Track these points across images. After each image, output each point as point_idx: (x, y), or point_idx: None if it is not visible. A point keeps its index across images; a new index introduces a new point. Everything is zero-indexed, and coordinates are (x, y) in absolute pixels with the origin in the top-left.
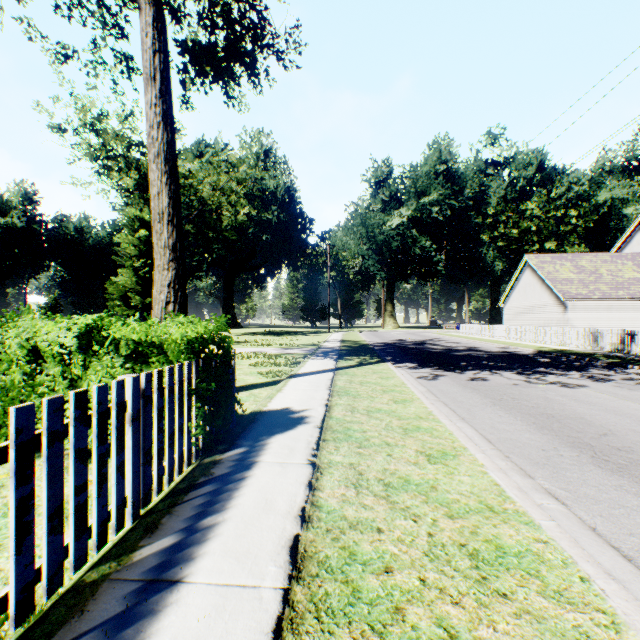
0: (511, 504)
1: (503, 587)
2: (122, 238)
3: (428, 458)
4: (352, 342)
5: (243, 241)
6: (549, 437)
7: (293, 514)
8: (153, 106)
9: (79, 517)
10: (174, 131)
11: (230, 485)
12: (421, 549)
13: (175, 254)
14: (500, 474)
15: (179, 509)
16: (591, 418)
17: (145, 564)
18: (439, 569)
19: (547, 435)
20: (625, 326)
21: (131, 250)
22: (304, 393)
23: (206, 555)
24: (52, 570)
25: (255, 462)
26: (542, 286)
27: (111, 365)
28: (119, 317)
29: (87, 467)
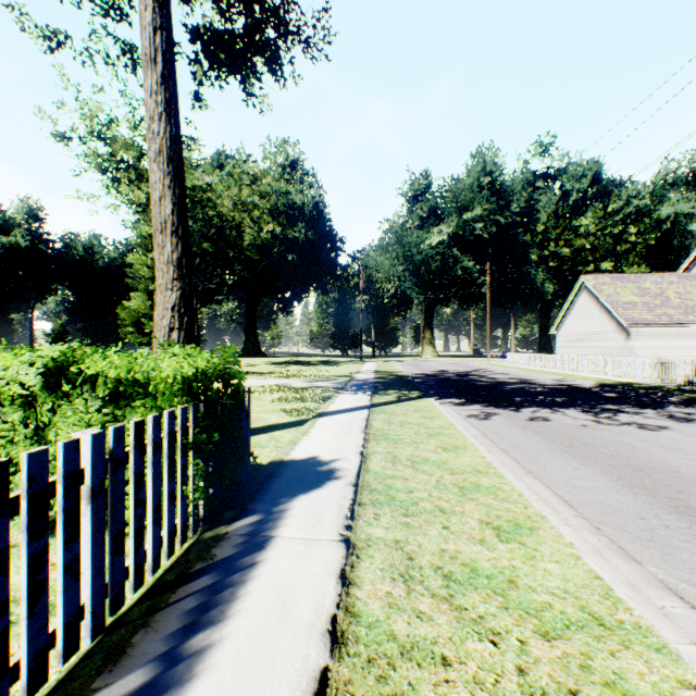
0: (626, 613)
1: None
2: (135, 259)
3: (497, 533)
4: (388, 373)
5: (267, 262)
6: (644, 499)
7: (319, 629)
8: (154, 94)
9: None
10: (179, 124)
11: (235, 576)
12: None
13: (180, 271)
14: (598, 559)
15: (160, 618)
16: (689, 472)
17: None
18: None
19: (641, 496)
20: (695, 355)
21: (145, 272)
22: (334, 437)
23: None
24: None
25: (271, 538)
26: (601, 310)
27: (84, 410)
28: (95, 348)
29: (8, 577)
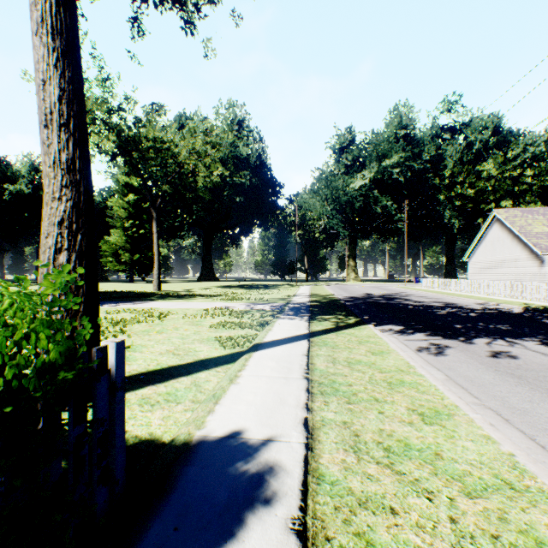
0: None
1: None
2: (114, 202)
3: None
4: (321, 296)
5: (219, 203)
6: None
7: None
8: None
9: None
10: None
11: None
12: None
13: (72, 176)
14: None
15: None
16: None
17: None
18: None
19: None
20: None
21: (121, 212)
22: (269, 387)
23: None
24: None
25: None
26: (513, 240)
27: None
28: None
29: None
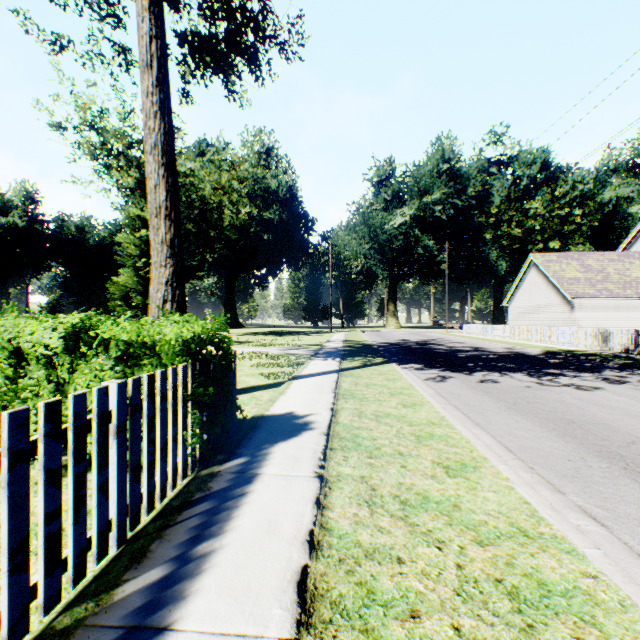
0: (547, 527)
1: (555, 639)
2: (123, 238)
3: (446, 470)
4: (355, 342)
5: (245, 241)
6: (573, 445)
7: (300, 539)
8: (150, 95)
9: (50, 549)
10: (172, 121)
11: (229, 502)
12: (451, 586)
13: (173, 250)
14: (528, 490)
15: (171, 532)
16: (614, 424)
17: (128, 605)
18: (475, 613)
19: (571, 443)
20: (633, 326)
21: (132, 250)
22: (308, 396)
23: (199, 593)
24: (14, 617)
25: (257, 474)
26: (548, 285)
27: (100, 368)
28: (108, 316)
29: (60, 490)
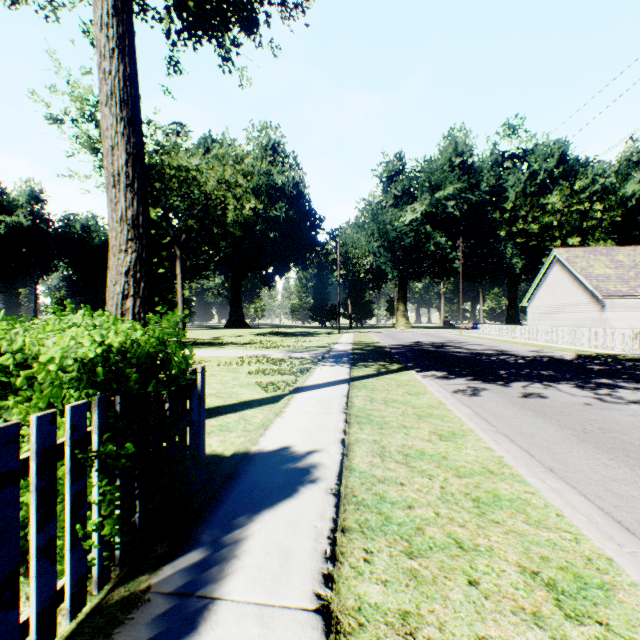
0: None
1: None
2: None
3: (555, 597)
4: (365, 344)
5: (250, 239)
6: None
7: None
8: (104, 27)
9: None
10: (135, 64)
11: None
12: None
13: (136, 231)
14: None
15: None
16: None
17: None
18: None
19: None
20: None
21: None
22: (311, 419)
23: None
24: None
25: (210, 603)
26: (574, 283)
27: None
28: None
29: None
